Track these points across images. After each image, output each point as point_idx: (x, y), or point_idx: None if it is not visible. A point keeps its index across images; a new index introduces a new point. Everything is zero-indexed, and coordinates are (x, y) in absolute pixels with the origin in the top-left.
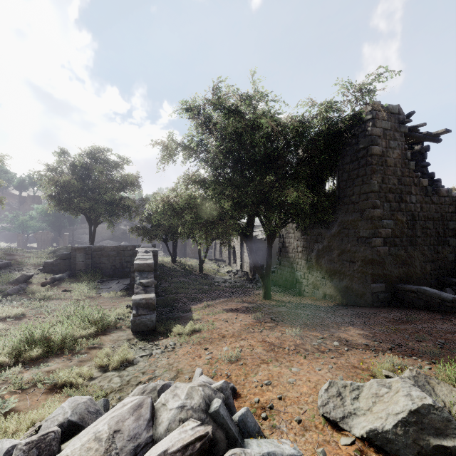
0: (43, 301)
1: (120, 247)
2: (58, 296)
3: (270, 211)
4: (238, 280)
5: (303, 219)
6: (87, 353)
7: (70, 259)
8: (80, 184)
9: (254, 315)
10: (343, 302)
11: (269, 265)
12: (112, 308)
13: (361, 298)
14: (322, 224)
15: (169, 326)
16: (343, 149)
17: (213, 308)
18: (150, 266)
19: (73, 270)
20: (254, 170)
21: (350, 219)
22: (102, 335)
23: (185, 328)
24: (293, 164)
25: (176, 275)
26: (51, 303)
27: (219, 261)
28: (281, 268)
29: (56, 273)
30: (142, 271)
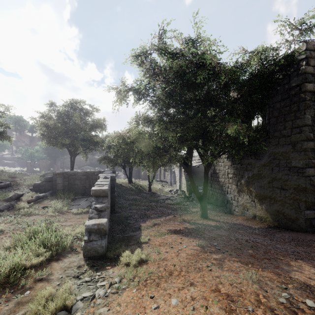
0: (25, 216)
1: (89, 172)
2: (37, 212)
3: (209, 144)
4: (178, 197)
5: (237, 150)
6: (31, 288)
7: (52, 181)
8: (63, 126)
9: (198, 243)
10: (274, 224)
11: (206, 189)
12: (76, 225)
13: (293, 223)
14: (252, 155)
15: (119, 250)
16: (273, 89)
17: (159, 228)
18: (105, 192)
19: (54, 189)
20: (194, 110)
21: (281, 150)
22: (54, 262)
23: (132, 258)
24: (230, 102)
25: (131, 193)
26: (29, 219)
27: (163, 182)
28: (212, 189)
29: (42, 192)
30: (98, 196)
